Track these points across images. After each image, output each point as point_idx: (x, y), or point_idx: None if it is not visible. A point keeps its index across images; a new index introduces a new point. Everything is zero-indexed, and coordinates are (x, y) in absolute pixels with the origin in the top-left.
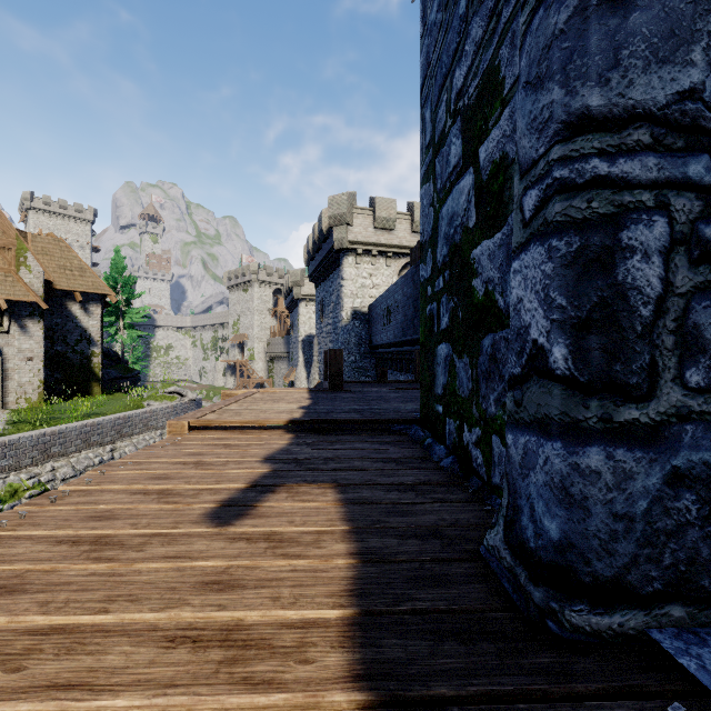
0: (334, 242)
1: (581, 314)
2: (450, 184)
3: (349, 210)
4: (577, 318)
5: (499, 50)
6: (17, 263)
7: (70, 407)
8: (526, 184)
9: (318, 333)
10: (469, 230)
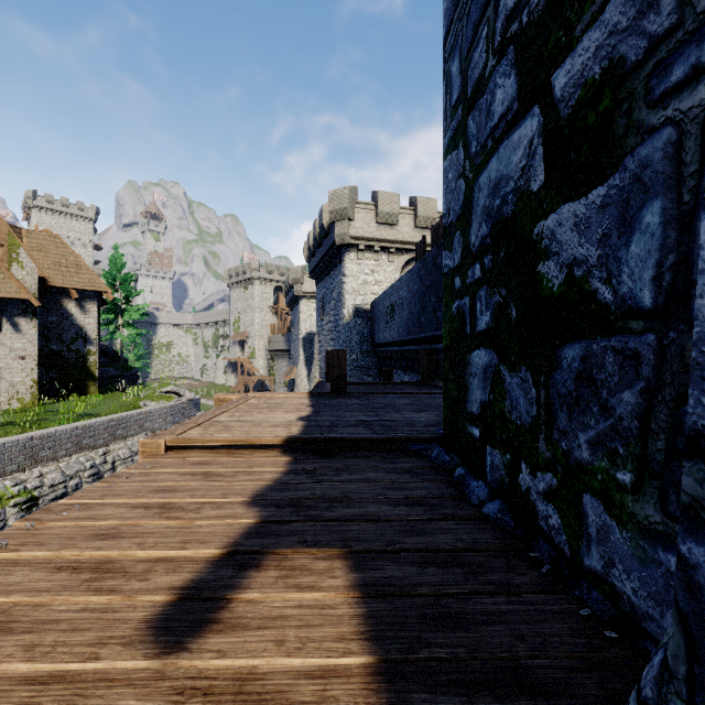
0: (336, 238)
1: None
2: (494, 142)
3: (351, 205)
4: None
5: None
6: (9, 260)
7: (64, 407)
8: None
9: (319, 331)
10: (531, 195)
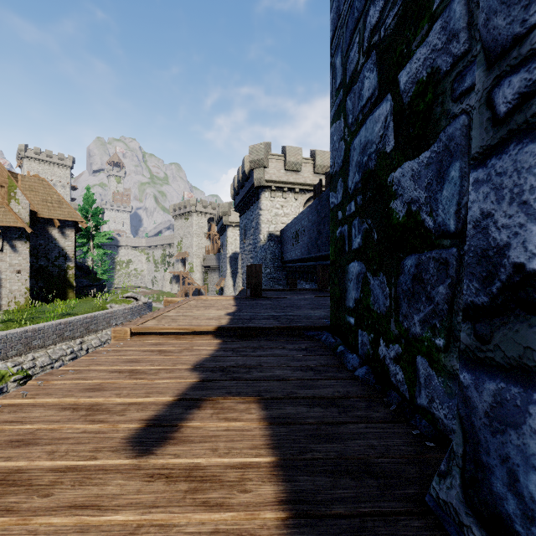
0: (254, 181)
1: None
2: (363, 116)
3: (265, 156)
4: None
5: None
6: (8, 197)
7: (50, 308)
8: (499, 72)
9: (241, 251)
10: (386, 155)
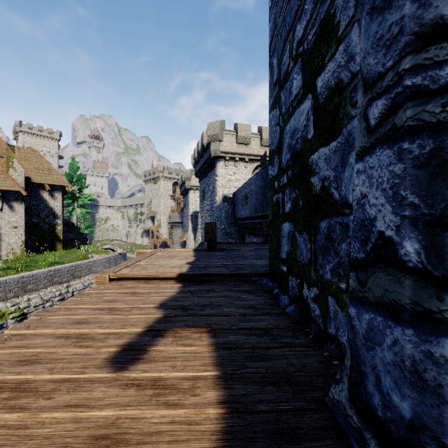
0: (211, 152)
1: (435, 212)
2: (292, 109)
3: (220, 131)
4: (430, 215)
5: (334, 1)
6: (7, 166)
7: (41, 258)
8: (370, 96)
9: (201, 210)
10: (308, 141)
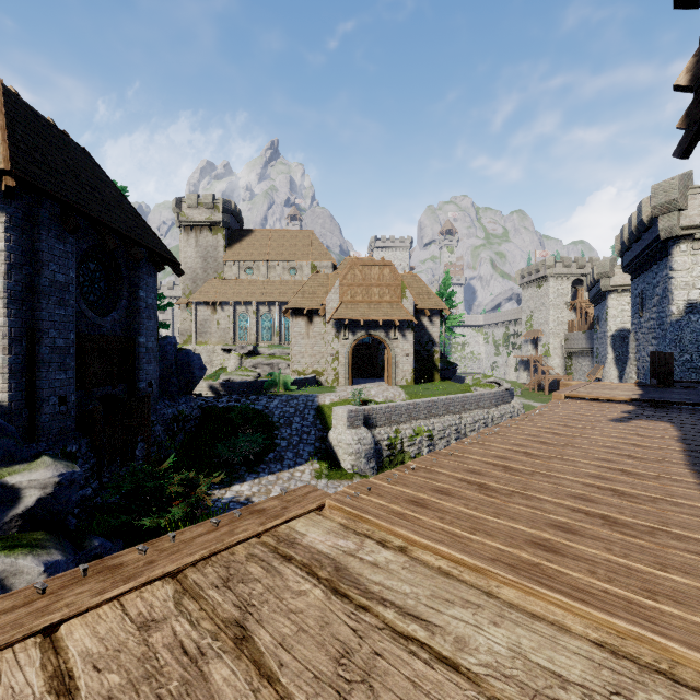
0: (660, 232)
1: None
2: None
3: (681, 194)
4: None
5: None
6: (401, 297)
7: (428, 387)
8: None
9: (635, 329)
10: None
